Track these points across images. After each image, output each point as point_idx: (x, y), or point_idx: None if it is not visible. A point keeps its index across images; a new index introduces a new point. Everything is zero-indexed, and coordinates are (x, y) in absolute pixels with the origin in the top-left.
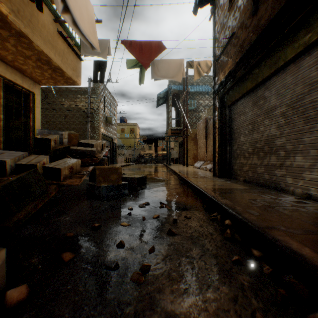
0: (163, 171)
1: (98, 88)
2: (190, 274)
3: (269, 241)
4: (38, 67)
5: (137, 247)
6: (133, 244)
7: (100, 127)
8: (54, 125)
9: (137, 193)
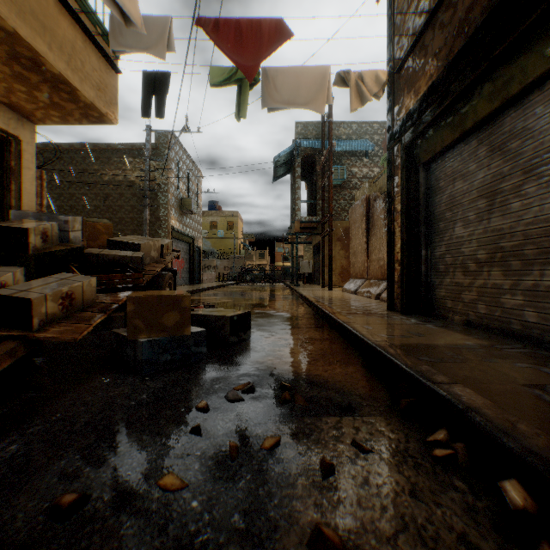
0: (286, 297)
1: (166, 145)
2: None
3: None
4: (18, 79)
5: None
6: None
7: (169, 217)
8: (86, 214)
9: (228, 353)
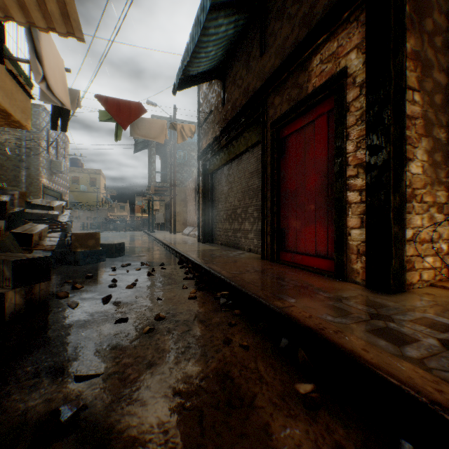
0: (144, 239)
1: (38, 117)
2: (159, 284)
3: (203, 267)
4: None
5: (126, 281)
6: (123, 281)
7: (41, 176)
8: None
9: (116, 259)
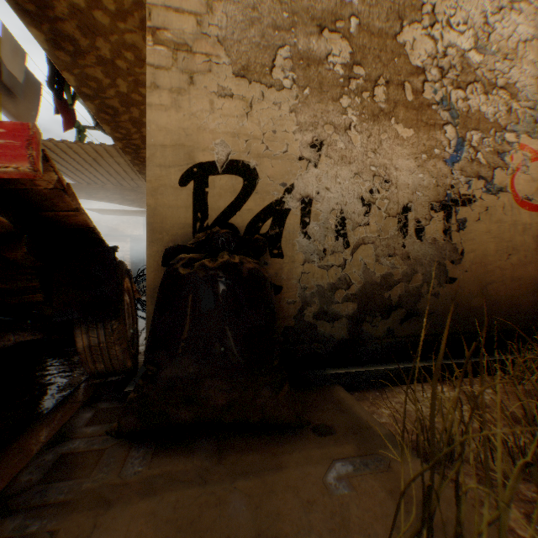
0: None
1: None
2: None
3: None
4: (97, 32)
5: None
6: None
7: None
8: None
9: None
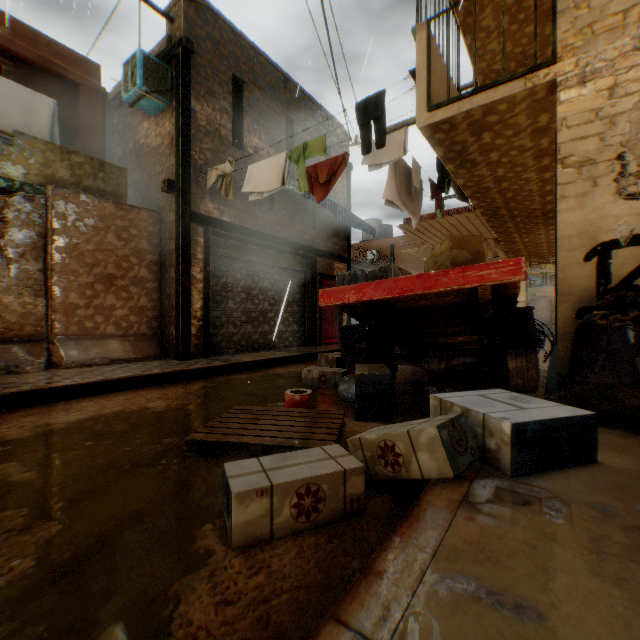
0: None
1: None
2: None
3: None
4: (492, 150)
5: None
6: None
7: None
8: None
9: None
